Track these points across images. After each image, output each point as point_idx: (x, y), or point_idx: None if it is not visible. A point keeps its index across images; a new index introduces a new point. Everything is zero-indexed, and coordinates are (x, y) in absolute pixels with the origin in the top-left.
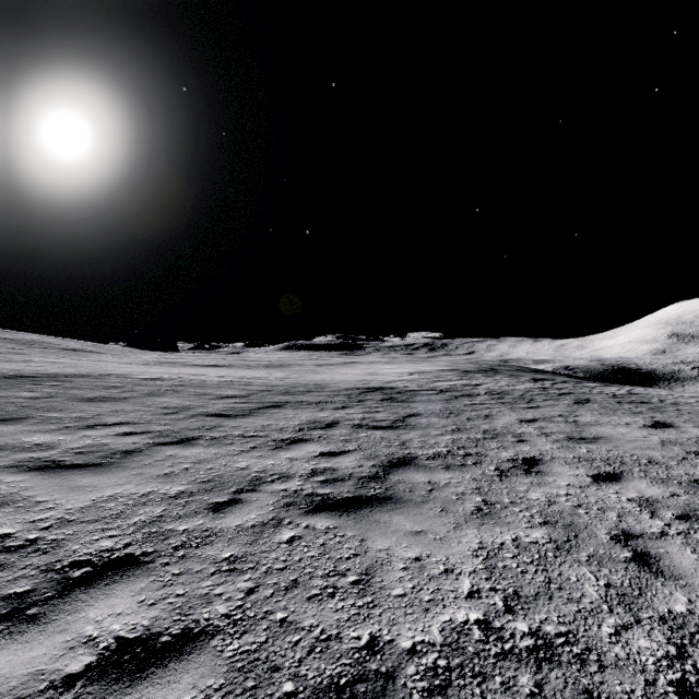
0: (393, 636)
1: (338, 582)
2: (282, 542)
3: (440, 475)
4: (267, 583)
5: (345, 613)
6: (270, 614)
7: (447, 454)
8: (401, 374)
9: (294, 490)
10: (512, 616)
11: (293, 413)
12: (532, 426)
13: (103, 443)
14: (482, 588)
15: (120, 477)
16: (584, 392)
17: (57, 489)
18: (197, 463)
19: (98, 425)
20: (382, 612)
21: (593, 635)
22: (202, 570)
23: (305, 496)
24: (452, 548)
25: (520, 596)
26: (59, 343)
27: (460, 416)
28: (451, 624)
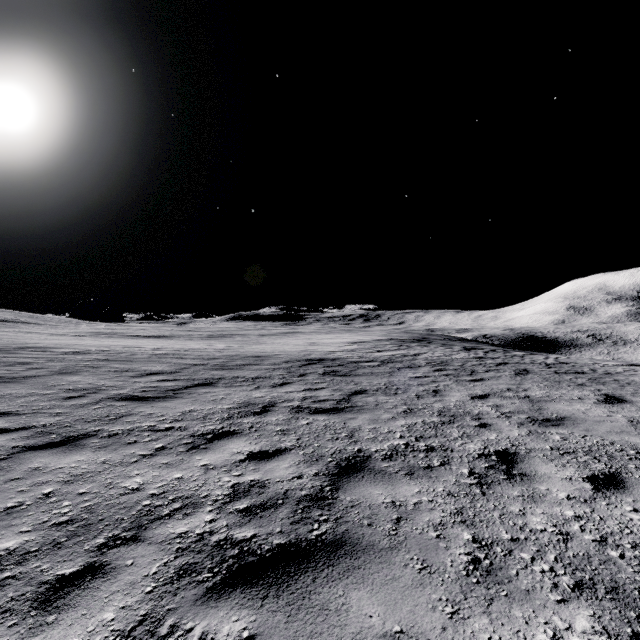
0: None
1: None
2: None
3: (405, 488)
4: None
5: None
6: None
7: (406, 450)
8: (341, 344)
9: (198, 535)
10: None
11: (224, 393)
12: (487, 404)
13: None
14: None
15: None
16: (518, 362)
17: None
18: (67, 483)
19: None
20: None
21: None
22: None
23: (213, 548)
24: None
25: None
26: None
27: (408, 393)
28: None
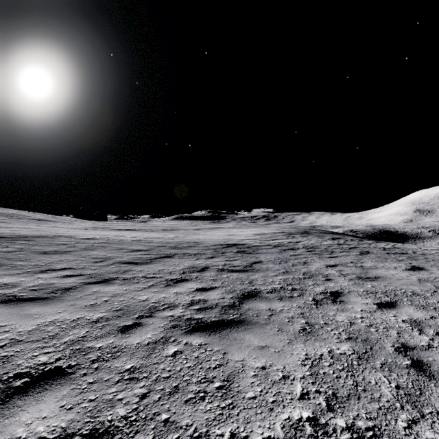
0: (248, 432)
1: (207, 388)
2: (168, 355)
3: (276, 304)
4: (156, 389)
5: (212, 413)
6: (157, 415)
7: (280, 289)
8: (249, 235)
9: (178, 316)
10: (333, 414)
11: (179, 261)
12: (334, 269)
13: (50, 283)
14: (310, 390)
15: (59, 307)
16: (365, 247)
17: (14, 317)
18: (113, 297)
19: (49, 270)
20: (239, 412)
21: (392, 428)
22: (110, 379)
23: (185, 320)
24: (287, 359)
25: (337, 397)
26: (30, 215)
27: (287, 263)
28: (290, 421)
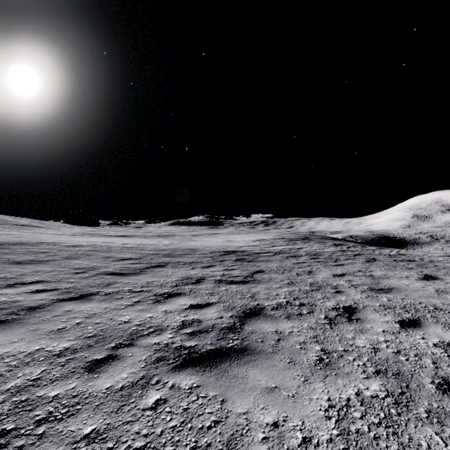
0: None
1: None
2: (147, 408)
3: (284, 324)
4: None
5: None
6: None
7: (286, 305)
8: (248, 241)
9: (165, 344)
10: None
11: (172, 271)
12: (343, 279)
13: (14, 301)
14: None
15: (16, 334)
16: (370, 253)
17: None
18: (88, 318)
19: (17, 284)
20: None
21: None
22: None
23: (174, 349)
24: (305, 408)
25: None
26: (13, 220)
27: (291, 272)
28: None
